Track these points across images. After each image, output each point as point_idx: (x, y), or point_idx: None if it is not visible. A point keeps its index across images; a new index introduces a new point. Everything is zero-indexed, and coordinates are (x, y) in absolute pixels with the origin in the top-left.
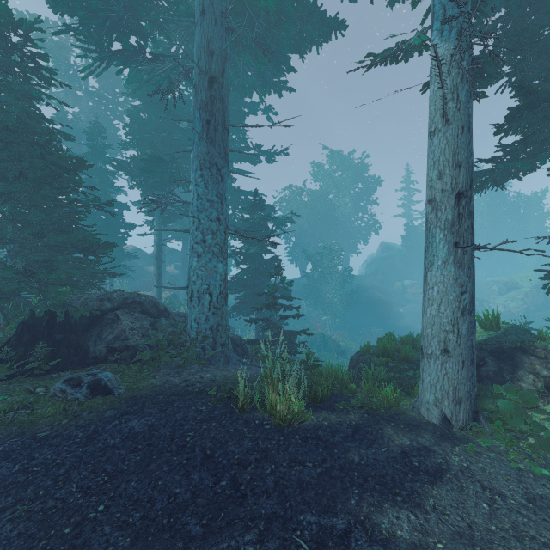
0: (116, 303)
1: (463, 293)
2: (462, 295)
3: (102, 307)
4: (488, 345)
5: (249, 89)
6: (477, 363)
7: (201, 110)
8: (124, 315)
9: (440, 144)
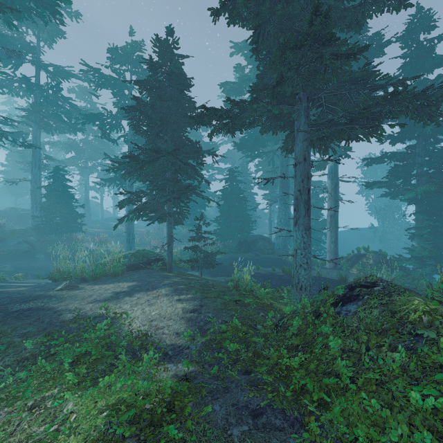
0: (257, 238)
1: (332, 238)
2: (332, 238)
3: (254, 239)
4: (356, 254)
5: None
6: (351, 258)
7: (280, 183)
8: (260, 241)
9: (328, 204)
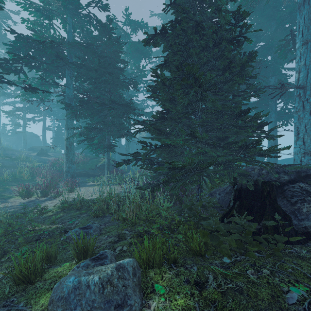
0: (291, 176)
1: None
2: None
3: (280, 178)
4: None
5: None
6: None
7: None
8: None
9: None
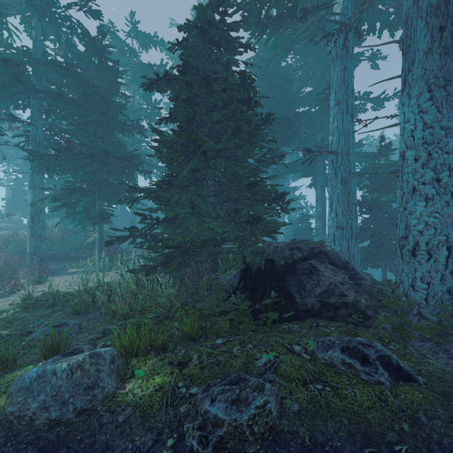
0: (304, 253)
1: None
2: None
3: (293, 256)
4: None
5: (379, 28)
6: None
7: (428, 17)
8: (320, 266)
9: None
